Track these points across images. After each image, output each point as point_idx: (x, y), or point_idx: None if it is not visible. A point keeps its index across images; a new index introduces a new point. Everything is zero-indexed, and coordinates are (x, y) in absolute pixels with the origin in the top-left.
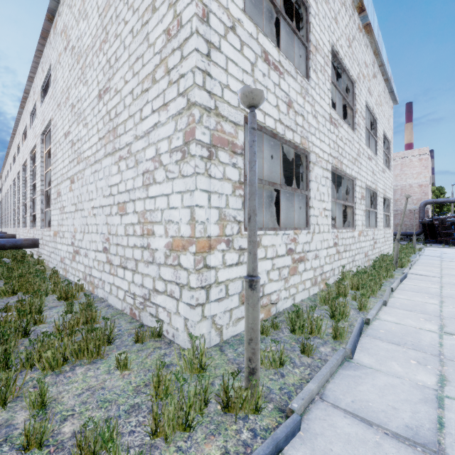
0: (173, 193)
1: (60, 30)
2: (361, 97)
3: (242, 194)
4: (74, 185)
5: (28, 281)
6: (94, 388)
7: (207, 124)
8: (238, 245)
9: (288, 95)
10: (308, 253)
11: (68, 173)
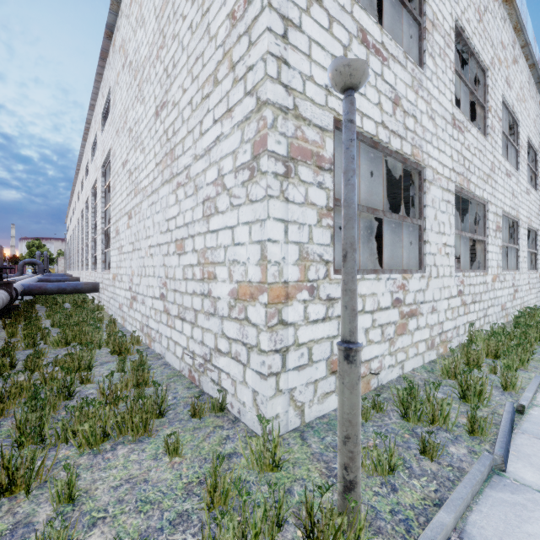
0: (239, 224)
1: (119, 46)
2: (496, 91)
3: (330, 224)
4: (131, 221)
5: (82, 331)
6: (135, 479)
7: (284, 130)
8: (325, 294)
9: (395, 89)
10: (421, 305)
11: (126, 208)
